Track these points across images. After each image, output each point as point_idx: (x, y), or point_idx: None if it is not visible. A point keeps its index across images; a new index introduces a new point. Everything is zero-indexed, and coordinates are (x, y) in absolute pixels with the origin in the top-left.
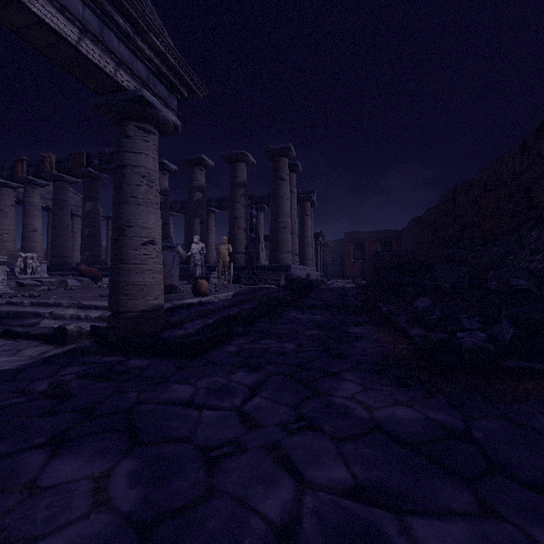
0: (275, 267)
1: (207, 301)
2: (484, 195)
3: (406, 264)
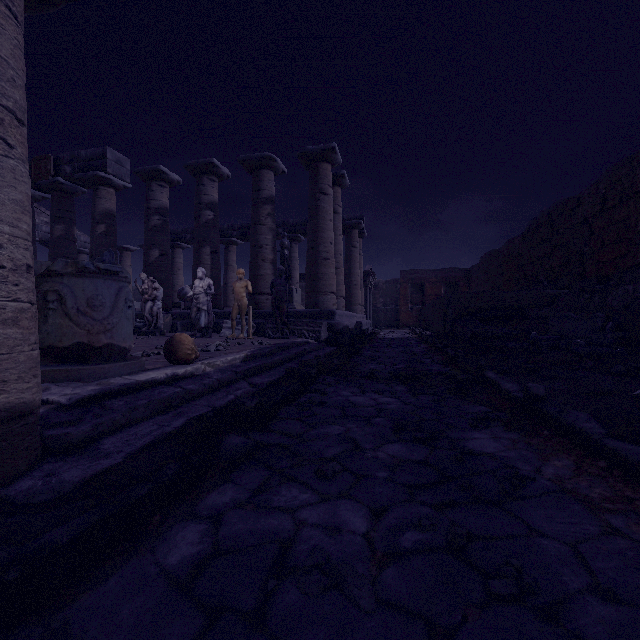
0: (314, 313)
1: (190, 373)
2: (601, 215)
3: (490, 310)
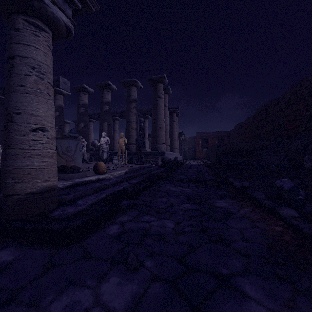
0: (155, 153)
1: (104, 178)
2: (288, 107)
3: (237, 151)
